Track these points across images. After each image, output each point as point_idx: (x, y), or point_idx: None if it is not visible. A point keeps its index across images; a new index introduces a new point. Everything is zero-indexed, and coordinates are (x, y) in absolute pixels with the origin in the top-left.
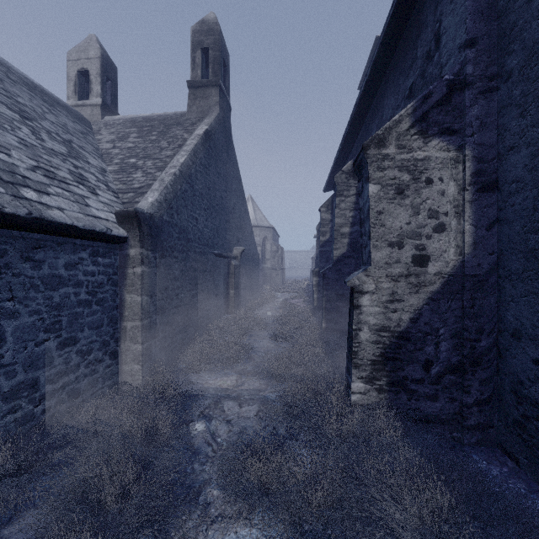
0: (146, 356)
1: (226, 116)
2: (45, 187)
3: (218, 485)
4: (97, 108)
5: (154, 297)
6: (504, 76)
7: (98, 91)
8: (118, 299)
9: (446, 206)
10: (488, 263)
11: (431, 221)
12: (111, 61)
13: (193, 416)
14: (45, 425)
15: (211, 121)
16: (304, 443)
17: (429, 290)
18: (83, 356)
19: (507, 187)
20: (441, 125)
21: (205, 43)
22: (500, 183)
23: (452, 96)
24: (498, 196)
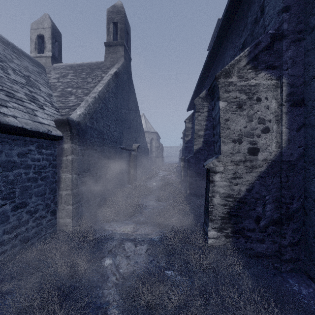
0: (75, 213)
1: (128, 64)
2: (5, 102)
3: (118, 309)
4: (49, 58)
5: (80, 175)
6: (308, 30)
7: (49, 48)
8: (56, 176)
9: (270, 116)
10: (298, 153)
11: (260, 125)
12: (58, 30)
13: (104, 253)
14: (2, 263)
15: (119, 66)
16: (177, 272)
17: (258, 170)
18: (31, 214)
19: (311, 103)
20: (267, 63)
21: (115, 19)
22: (306, 100)
23: (274, 44)
24: (304, 109)
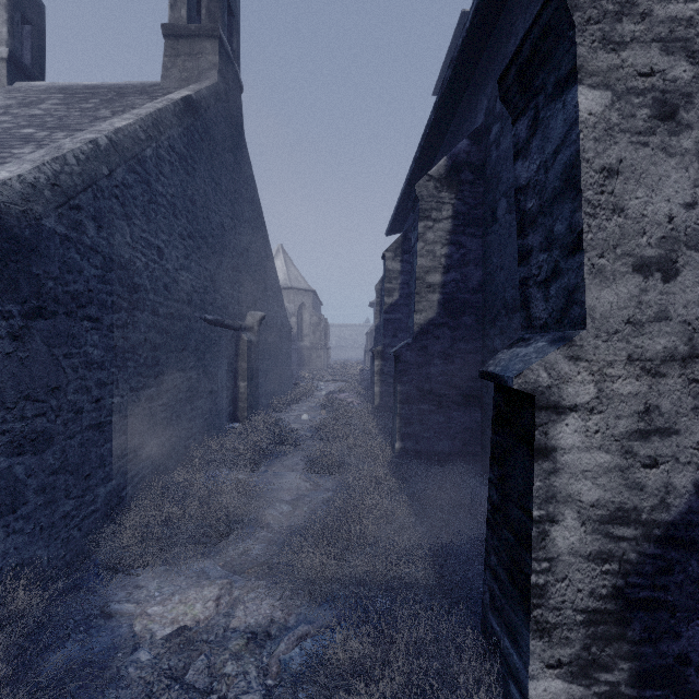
0: None
1: (233, 95)
2: None
3: None
4: None
5: (2, 413)
6: None
7: (1, 35)
8: None
9: None
10: None
11: None
12: None
13: None
14: None
15: (201, 88)
16: None
17: None
18: None
19: None
20: None
21: None
22: None
23: None
24: None
